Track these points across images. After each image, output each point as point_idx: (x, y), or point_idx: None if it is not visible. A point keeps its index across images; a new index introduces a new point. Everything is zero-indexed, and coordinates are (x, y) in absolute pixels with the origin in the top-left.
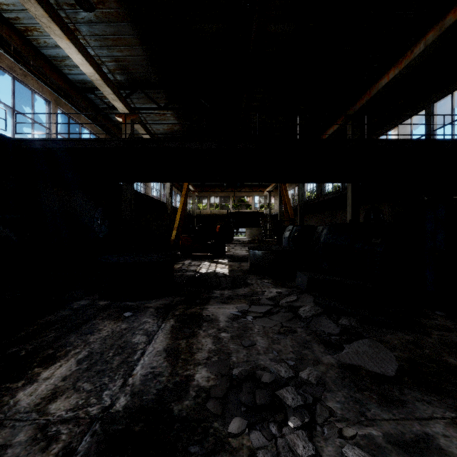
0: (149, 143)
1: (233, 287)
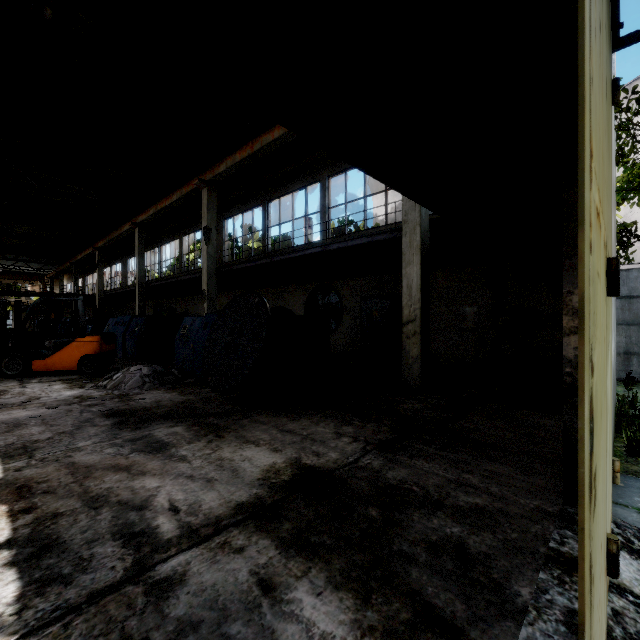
0: None
1: None
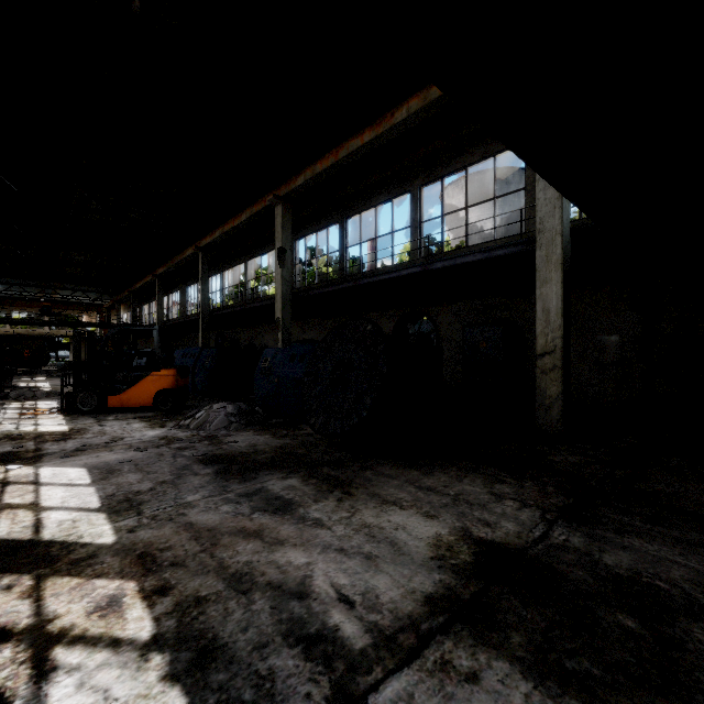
0: (5, 319)
1: (48, 373)
